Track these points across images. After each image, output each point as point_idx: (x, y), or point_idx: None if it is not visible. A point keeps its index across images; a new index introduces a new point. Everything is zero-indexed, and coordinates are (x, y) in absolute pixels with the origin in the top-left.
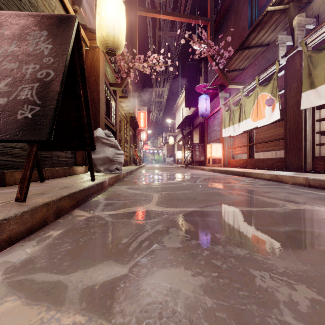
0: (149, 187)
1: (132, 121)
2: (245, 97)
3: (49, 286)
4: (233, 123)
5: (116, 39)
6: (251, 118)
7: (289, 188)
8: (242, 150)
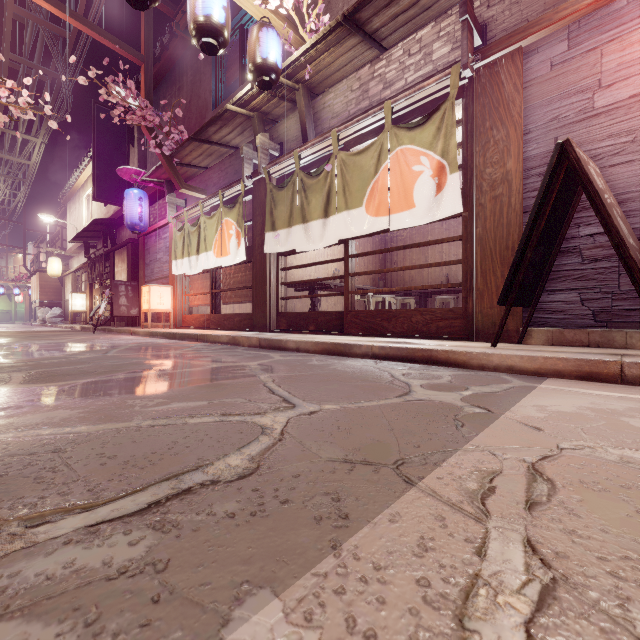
0: None
1: None
2: (206, 217)
3: None
4: (190, 254)
5: None
6: (213, 251)
7: (238, 351)
8: (204, 299)
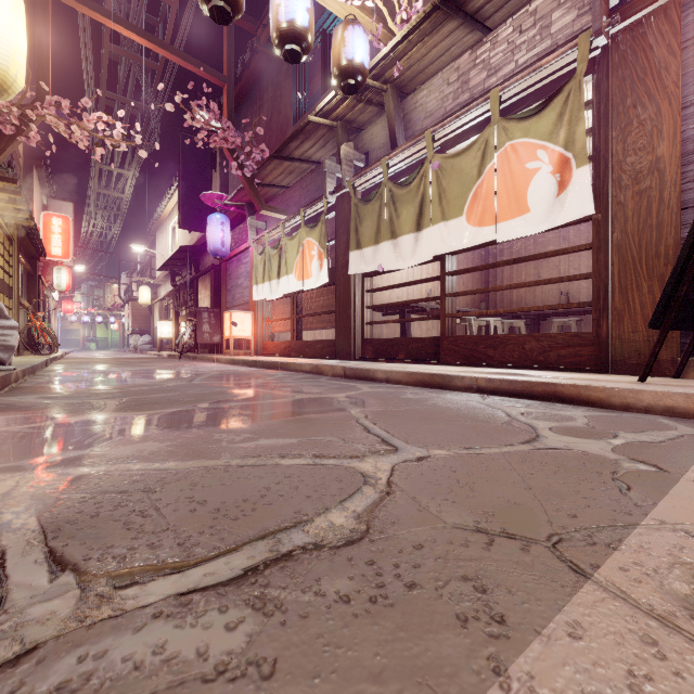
0: (94, 393)
1: (25, 237)
2: (287, 238)
3: None
4: (270, 278)
5: (0, 72)
6: (294, 274)
7: (322, 381)
8: (285, 325)
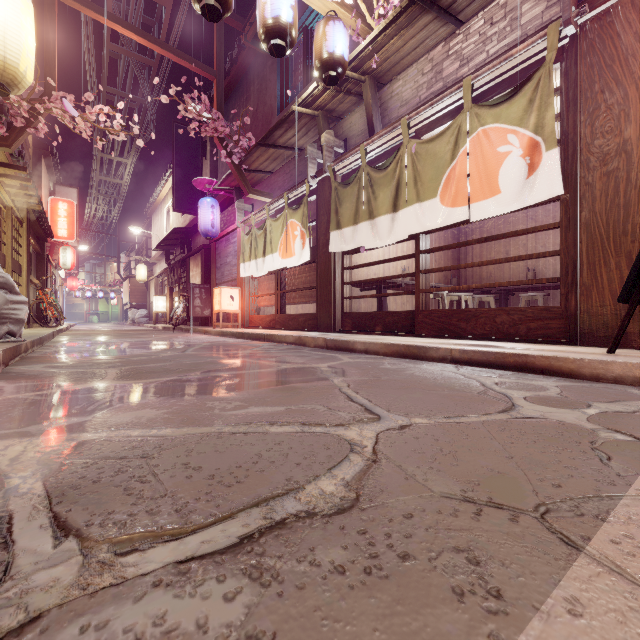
0: (96, 362)
1: (34, 220)
2: (272, 219)
3: (5, 434)
4: (257, 257)
5: (11, 69)
6: (279, 253)
7: (305, 352)
8: (270, 300)
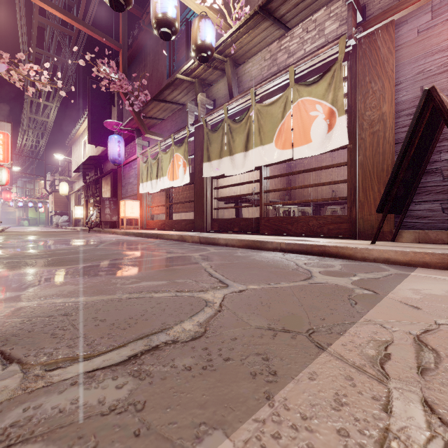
0: (28, 255)
1: None
2: (163, 153)
3: None
4: (152, 179)
5: None
6: (167, 177)
7: (185, 245)
8: (161, 209)
